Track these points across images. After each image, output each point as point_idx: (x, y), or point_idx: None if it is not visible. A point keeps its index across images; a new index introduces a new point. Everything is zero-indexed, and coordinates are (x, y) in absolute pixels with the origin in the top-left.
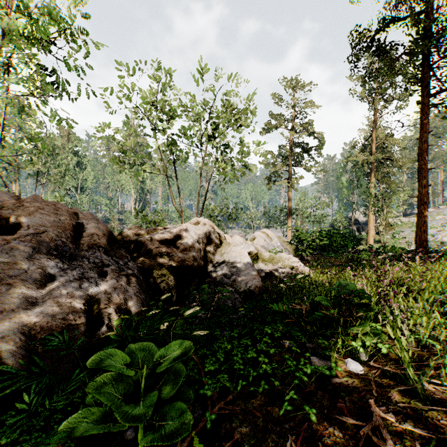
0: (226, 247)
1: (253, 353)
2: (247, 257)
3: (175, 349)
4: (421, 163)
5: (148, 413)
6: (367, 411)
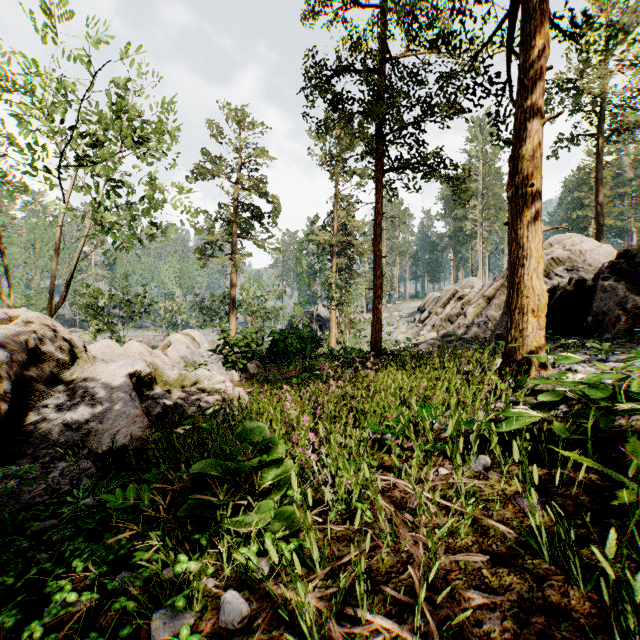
0: (86, 366)
1: None
2: (126, 382)
3: None
4: (376, 249)
5: None
6: None
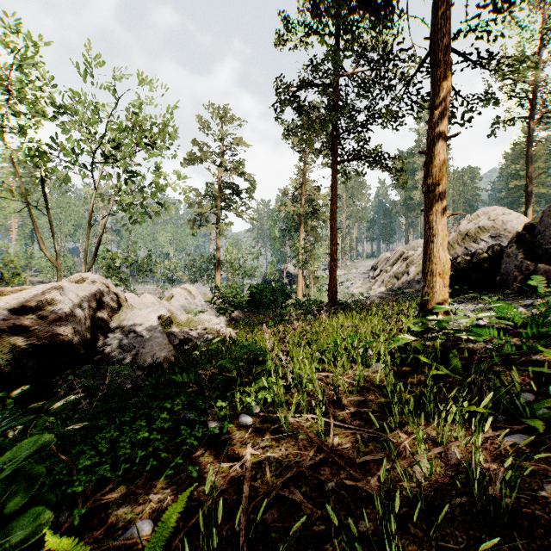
0: (128, 311)
1: (144, 433)
2: (156, 322)
3: (29, 448)
4: (333, 222)
5: None
6: (243, 453)
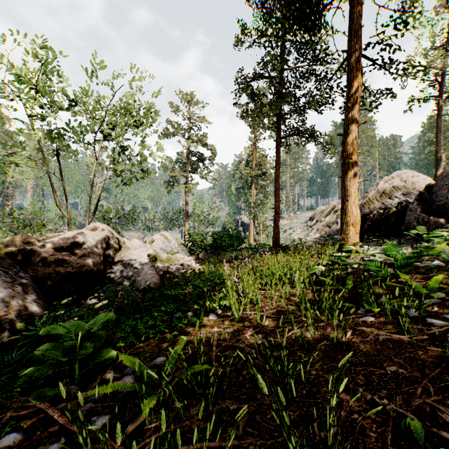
0: (126, 251)
1: (152, 321)
2: (146, 259)
3: (101, 317)
4: (276, 184)
5: (90, 349)
6: (212, 331)
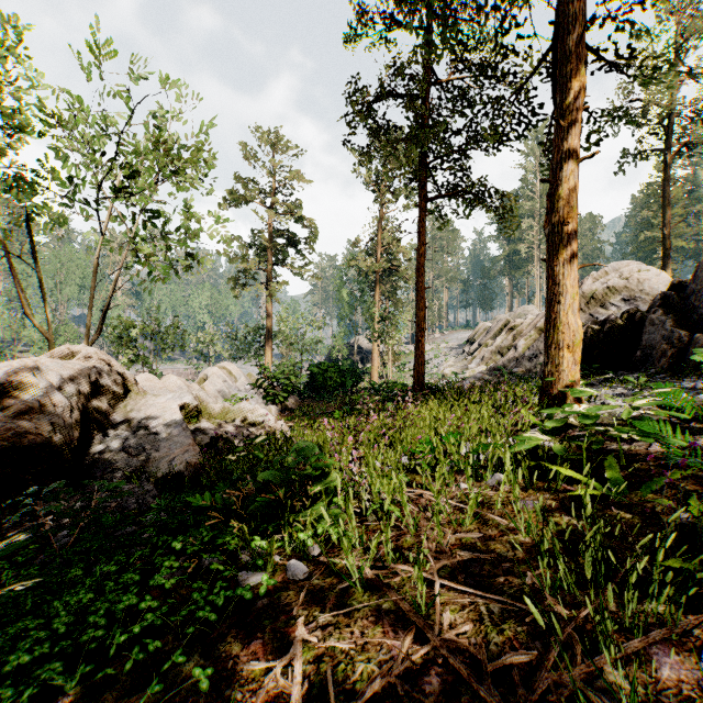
0: (138, 399)
1: (132, 597)
2: (177, 414)
3: None
4: (419, 280)
5: None
6: (289, 638)
